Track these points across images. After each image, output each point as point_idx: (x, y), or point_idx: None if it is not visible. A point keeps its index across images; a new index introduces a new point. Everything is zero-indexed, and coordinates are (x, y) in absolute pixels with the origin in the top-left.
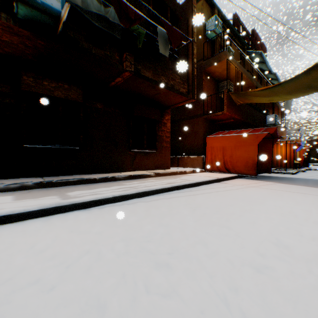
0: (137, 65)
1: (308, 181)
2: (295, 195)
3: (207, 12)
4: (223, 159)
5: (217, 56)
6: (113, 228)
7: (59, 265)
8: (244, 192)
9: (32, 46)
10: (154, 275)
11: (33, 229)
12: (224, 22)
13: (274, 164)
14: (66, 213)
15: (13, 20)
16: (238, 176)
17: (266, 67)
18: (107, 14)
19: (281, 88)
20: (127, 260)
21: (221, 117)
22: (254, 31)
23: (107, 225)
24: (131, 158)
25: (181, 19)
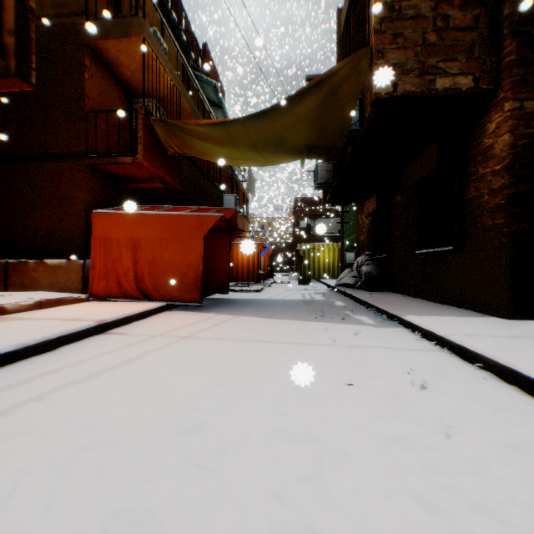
0: None
1: (279, 304)
2: (270, 355)
3: None
4: (135, 269)
5: (121, 22)
6: None
7: None
8: (151, 370)
9: None
10: None
11: None
12: None
13: (234, 275)
14: None
15: None
16: (166, 306)
17: (224, 117)
18: None
19: (243, 132)
20: None
21: (134, 170)
22: (207, 49)
23: None
24: None
25: None
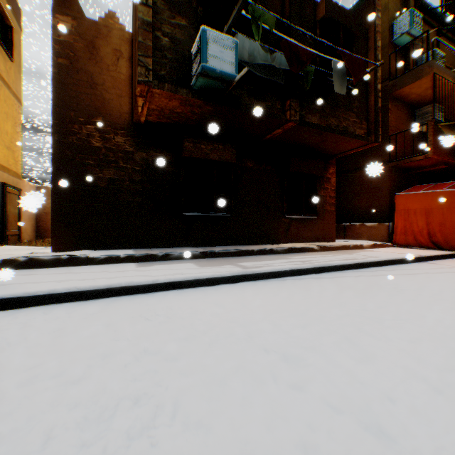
0: (301, 111)
1: None
2: None
3: (395, 5)
4: (426, 228)
5: (413, 71)
6: (314, 297)
7: (292, 316)
8: None
9: (198, 113)
10: (390, 331)
11: (236, 292)
12: (425, 13)
13: None
14: (250, 282)
15: (191, 92)
16: (454, 254)
17: None
18: (273, 61)
19: None
20: (353, 320)
21: (421, 162)
22: None
23: (305, 295)
24: (286, 227)
25: (358, 35)
